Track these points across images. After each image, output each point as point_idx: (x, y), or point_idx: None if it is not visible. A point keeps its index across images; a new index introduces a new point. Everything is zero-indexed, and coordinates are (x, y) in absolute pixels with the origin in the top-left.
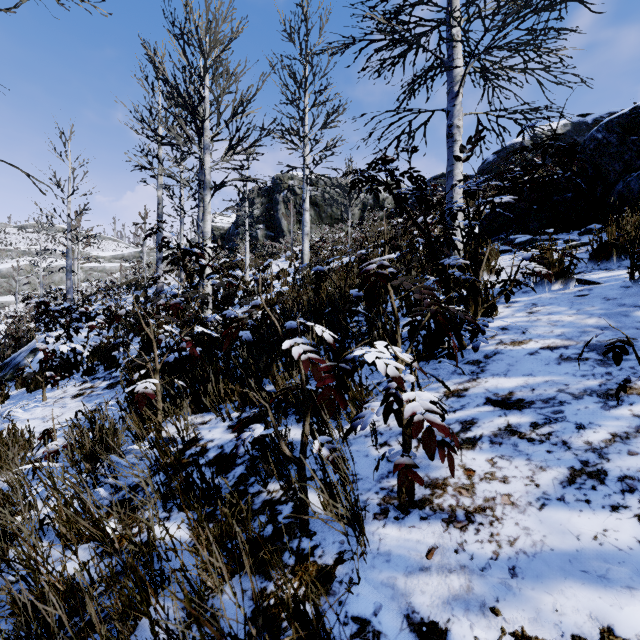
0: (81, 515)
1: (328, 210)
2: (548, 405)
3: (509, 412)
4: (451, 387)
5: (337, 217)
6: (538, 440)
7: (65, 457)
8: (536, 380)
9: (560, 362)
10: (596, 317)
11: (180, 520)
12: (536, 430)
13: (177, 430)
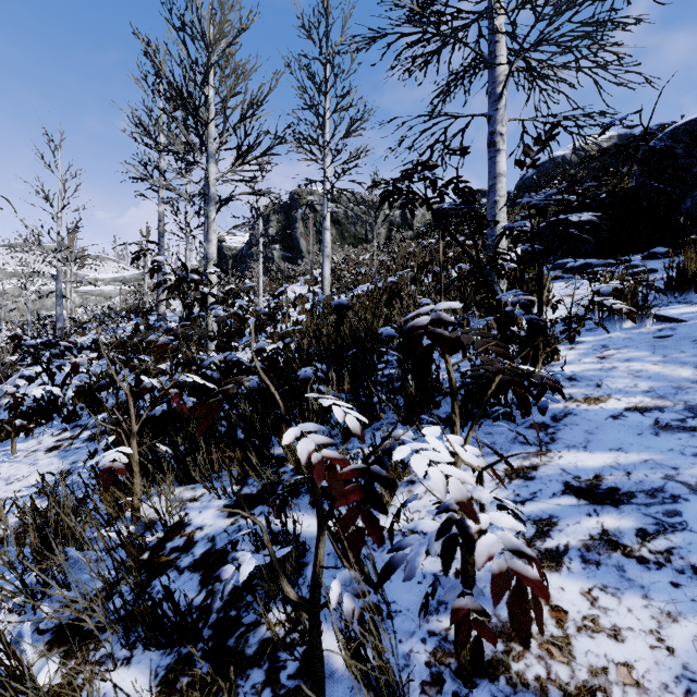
0: (3, 660)
1: (351, 229)
2: (656, 501)
3: (601, 509)
4: (513, 463)
5: (361, 237)
6: (654, 562)
7: (0, 558)
8: (630, 458)
9: (658, 432)
10: (691, 367)
11: (144, 666)
12: (647, 543)
13: (157, 513)
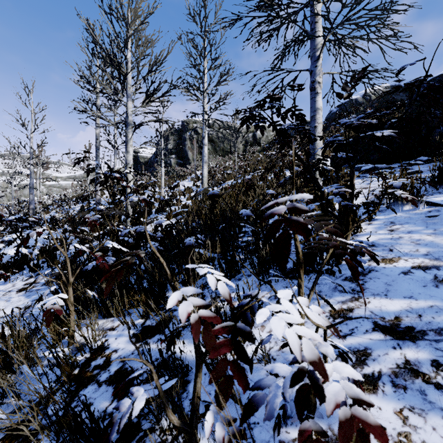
0: None
1: (221, 145)
2: (442, 338)
3: (402, 343)
4: (335, 306)
5: (227, 150)
6: None
7: None
8: (419, 304)
9: (437, 284)
10: None
11: None
12: (440, 372)
13: (85, 340)
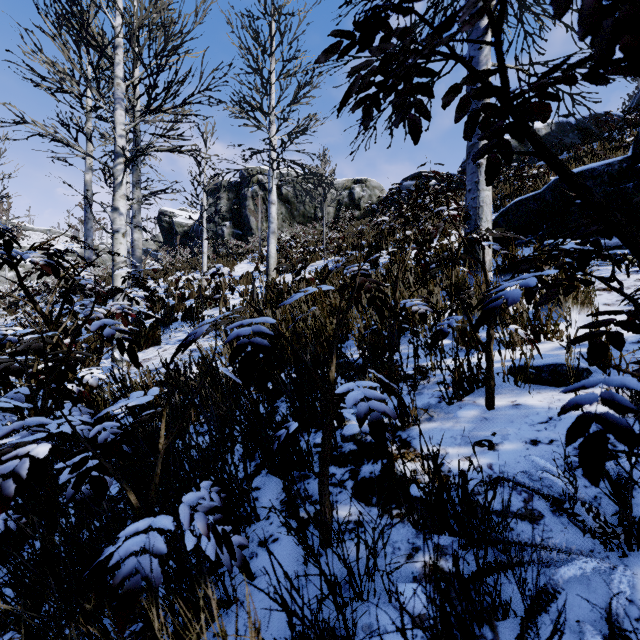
0: None
1: (301, 208)
2: None
3: None
4: None
5: (310, 216)
6: None
7: None
8: None
9: None
10: None
11: None
12: None
13: None
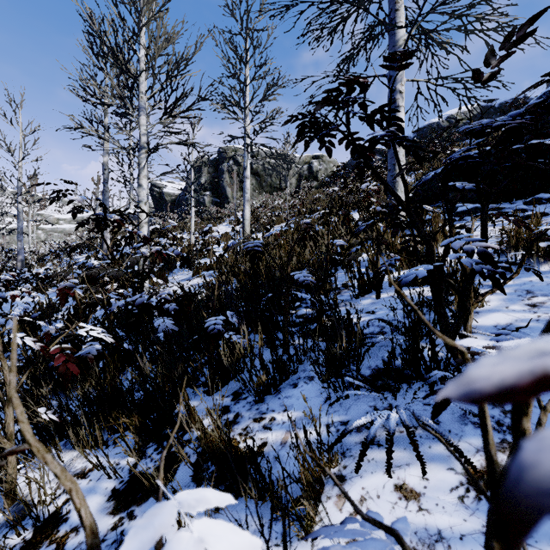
0: None
1: (268, 179)
2: None
3: None
4: (474, 459)
5: (276, 186)
6: None
7: None
8: None
9: None
10: None
11: None
12: None
13: (25, 507)
